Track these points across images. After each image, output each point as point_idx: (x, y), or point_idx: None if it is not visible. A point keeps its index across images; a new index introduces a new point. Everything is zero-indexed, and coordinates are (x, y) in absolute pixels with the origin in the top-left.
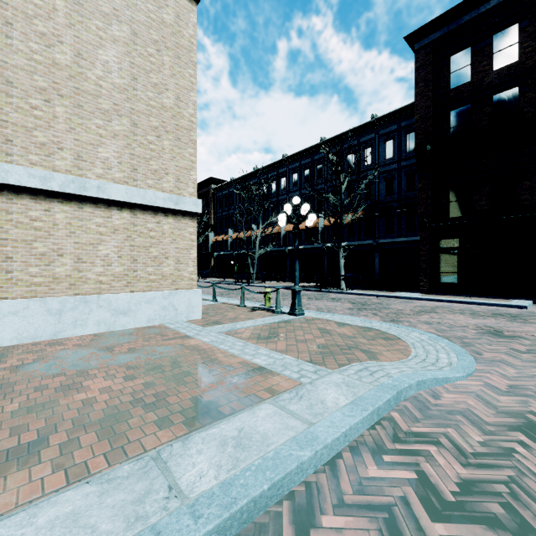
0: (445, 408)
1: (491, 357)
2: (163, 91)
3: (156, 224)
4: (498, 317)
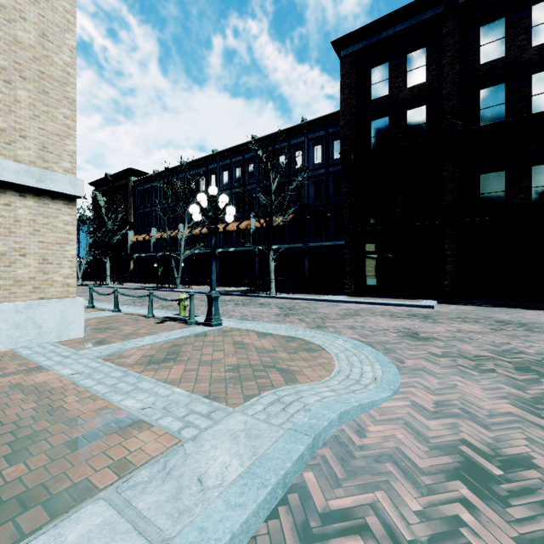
0: (373, 451)
1: (413, 365)
2: (17, 19)
3: (3, 207)
4: (413, 318)
